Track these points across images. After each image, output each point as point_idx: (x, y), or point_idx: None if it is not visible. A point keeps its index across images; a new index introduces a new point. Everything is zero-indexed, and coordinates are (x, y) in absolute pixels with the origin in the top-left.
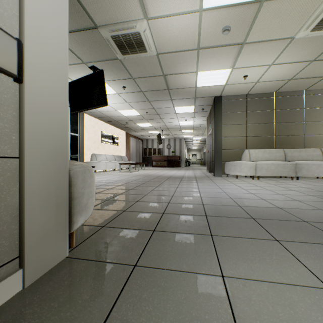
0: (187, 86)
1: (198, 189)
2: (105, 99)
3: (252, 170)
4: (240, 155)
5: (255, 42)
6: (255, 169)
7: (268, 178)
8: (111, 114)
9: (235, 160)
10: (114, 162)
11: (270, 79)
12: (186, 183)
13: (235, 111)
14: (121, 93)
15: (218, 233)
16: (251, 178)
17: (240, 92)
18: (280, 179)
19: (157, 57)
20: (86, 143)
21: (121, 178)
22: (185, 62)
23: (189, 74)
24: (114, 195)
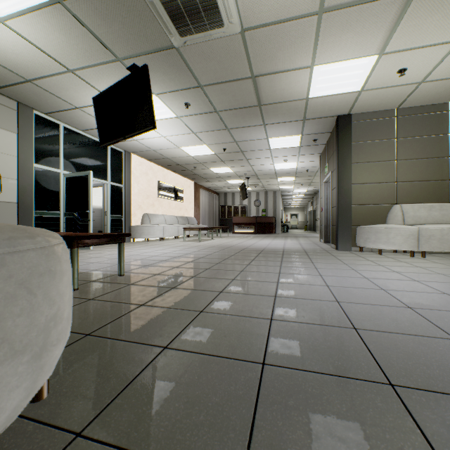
0: (293, 96)
1: (321, 279)
2: (152, 116)
3: (410, 241)
4: (385, 214)
5: None
6: (416, 239)
7: (440, 256)
8: (170, 153)
9: (376, 222)
10: (176, 226)
11: (449, 74)
12: (293, 264)
13: (375, 138)
14: (184, 116)
15: None
16: (408, 255)
17: (386, 104)
18: None
19: (242, 38)
20: (135, 198)
21: (183, 252)
22: (293, 46)
23: (297, 73)
24: (160, 290)
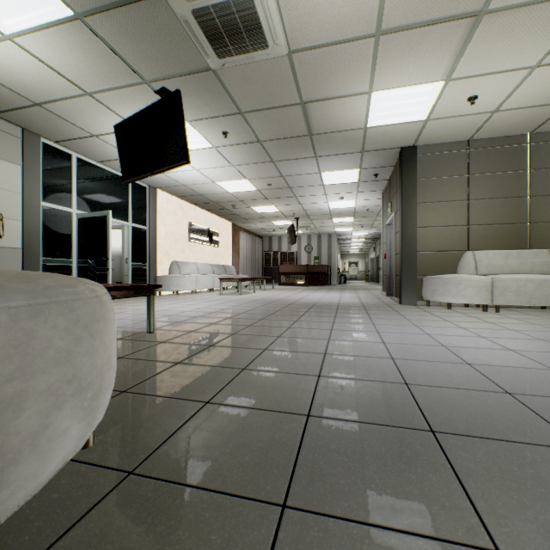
0: (349, 125)
1: (378, 336)
2: (185, 149)
3: (483, 294)
4: (456, 262)
5: (510, 7)
6: (490, 291)
7: (517, 310)
8: (204, 189)
9: (445, 272)
10: (211, 277)
11: (526, 103)
12: (348, 320)
13: (444, 175)
14: (221, 147)
15: (522, 543)
16: (481, 310)
17: (456, 135)
18: (545, 312)
19: (289, 60)
20: (161, 243)
21: (220, 307)
22: (348, 70)
23: (353, 99)
24: (197, 348)
